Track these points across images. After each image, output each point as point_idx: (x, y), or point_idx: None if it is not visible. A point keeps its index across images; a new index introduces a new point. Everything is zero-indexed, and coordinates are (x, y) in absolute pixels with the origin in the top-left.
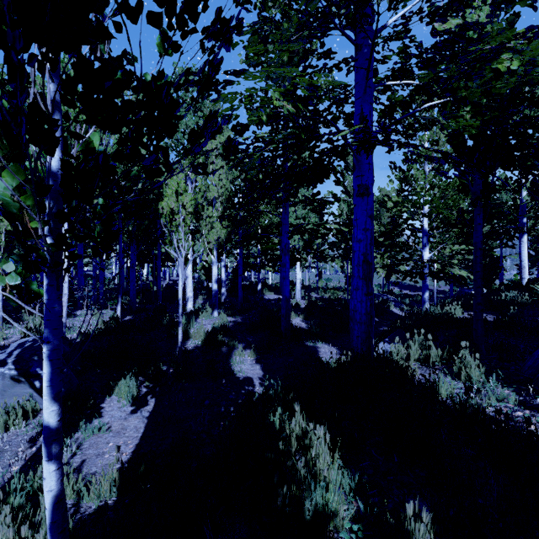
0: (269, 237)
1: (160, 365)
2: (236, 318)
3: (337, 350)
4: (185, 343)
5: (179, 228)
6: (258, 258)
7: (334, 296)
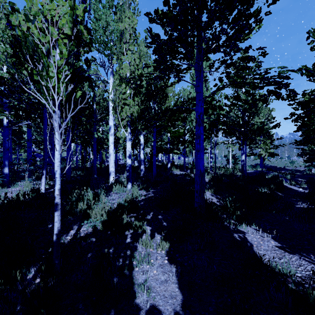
0: (180, 113)
1: (15, 276)
2: (147, 192)
3: (273, 240)
4: (82, 225)
5: (49, 59)
6: (168, 144)
7: (227, 173)
